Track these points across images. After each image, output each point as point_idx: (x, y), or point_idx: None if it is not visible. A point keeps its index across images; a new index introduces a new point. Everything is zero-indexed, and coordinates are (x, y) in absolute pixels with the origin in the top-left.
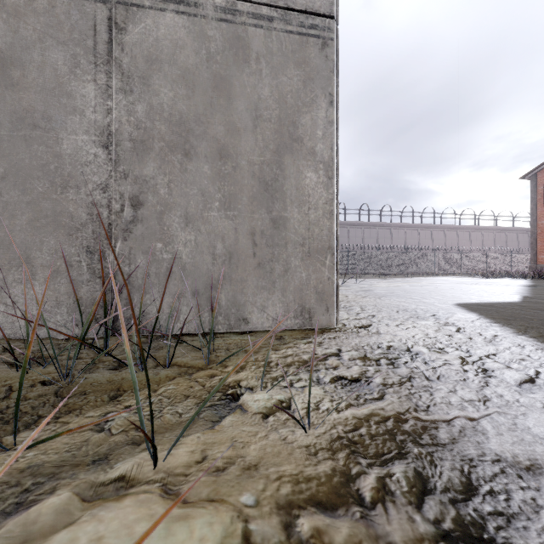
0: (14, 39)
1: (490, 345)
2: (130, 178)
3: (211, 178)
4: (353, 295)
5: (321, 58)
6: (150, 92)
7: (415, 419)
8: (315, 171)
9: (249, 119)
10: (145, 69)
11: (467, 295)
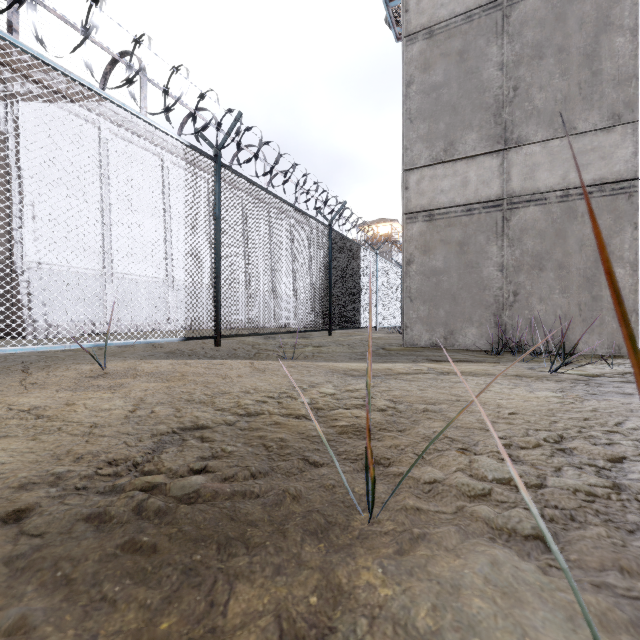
0: (464, 235)
1: None
2: (512, 283)
3: (554, 279)
4: None
5: (627, 204)
6: (521, 244)
7: None
8: (623, 268)
9: (576, 247)
10: (519, 235)
11: None
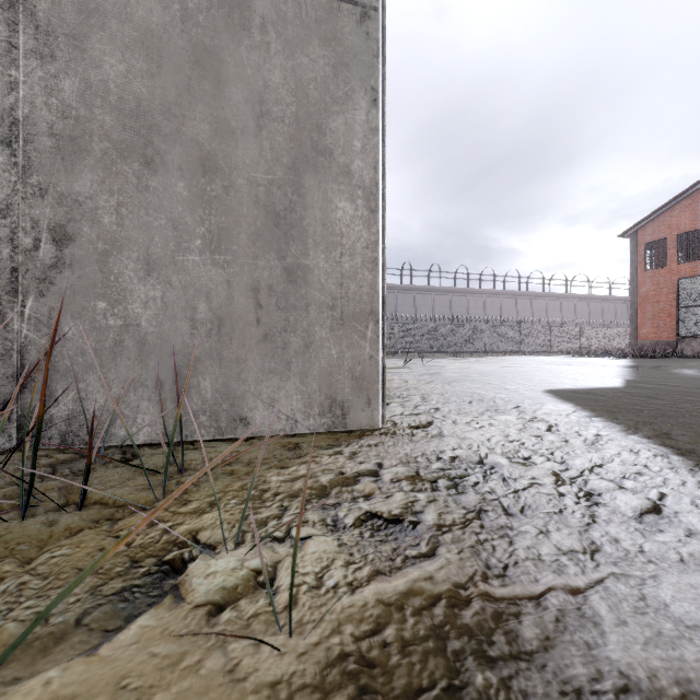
0: None
1: (592, 451)
2: (50, 195)
3: (188, 202)
4: (414, 380)
5: (360, 35)
6: (85, 60)
7: (482, 599)
8: (351, 199)
9: (250, 116)
10: (77, 23)
11: (558, 379)
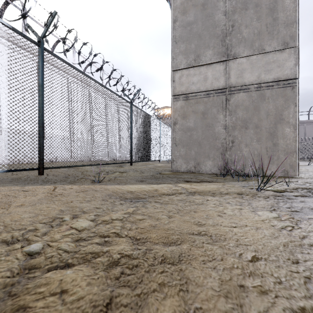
0: (205, 108)
1: None
2: (231, 136)
3: (253, 133)
4: (312, 169)
5: (291, 92)
6: (236, 114)
7: None
8: (289, 128)
9: (265, 116)
10: (235, 108)
11: None
